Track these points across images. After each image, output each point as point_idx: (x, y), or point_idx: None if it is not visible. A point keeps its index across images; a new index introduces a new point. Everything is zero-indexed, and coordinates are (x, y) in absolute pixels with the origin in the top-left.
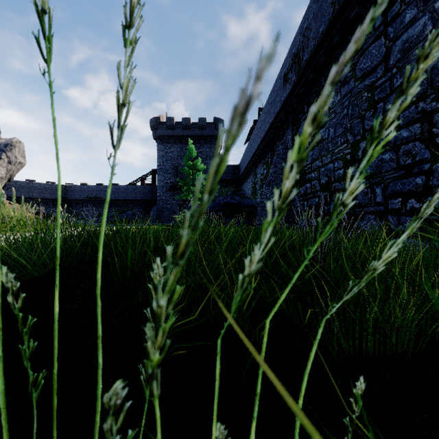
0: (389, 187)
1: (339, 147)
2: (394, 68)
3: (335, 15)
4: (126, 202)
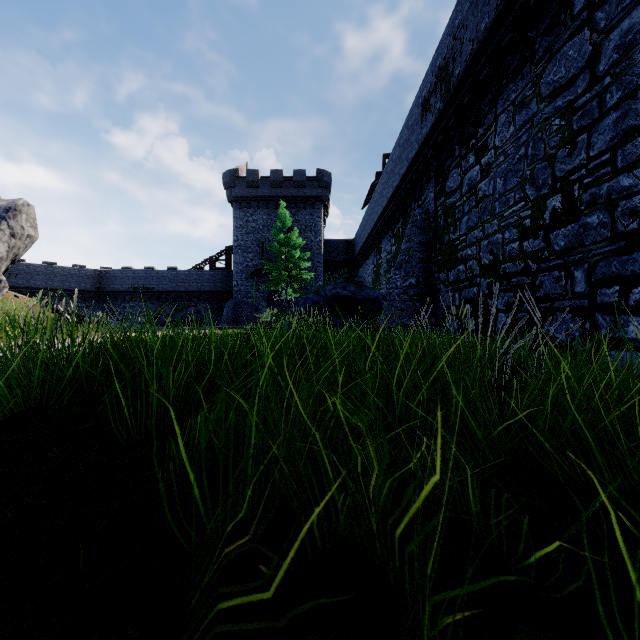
0: (597, 269)
1: (513, 208)
2: (607, 76)
3: None
4: (188, 295)
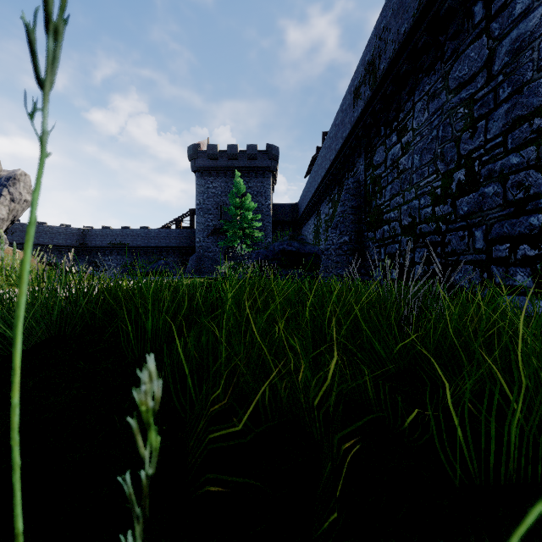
0: (493, 229)
1: (427, 179)
2: (500, 75)
3: (421, 10)
4: (158, 250)
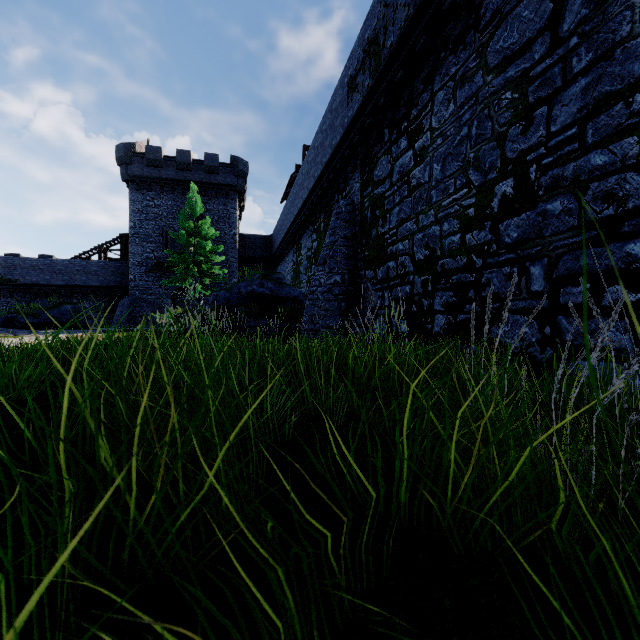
0: (561, 263)
1: (453, 196)
2: (574, 36)
3: None
4: (68, 290)
